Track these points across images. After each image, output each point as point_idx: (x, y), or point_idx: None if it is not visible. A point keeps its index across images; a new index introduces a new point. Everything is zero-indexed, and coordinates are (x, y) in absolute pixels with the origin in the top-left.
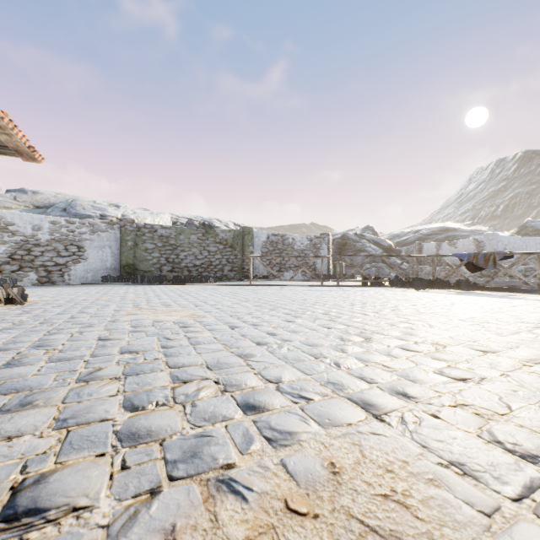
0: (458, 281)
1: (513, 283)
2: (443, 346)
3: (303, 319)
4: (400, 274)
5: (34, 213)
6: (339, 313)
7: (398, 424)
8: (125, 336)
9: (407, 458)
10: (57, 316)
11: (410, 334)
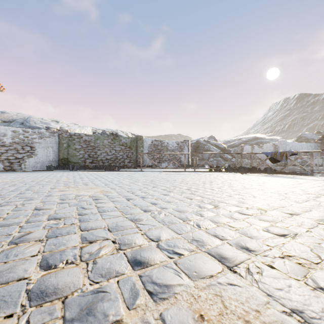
0: (265, 168)
1: (295, 169)
2: (265, 210)
3: (174, 193)
4: (230, 164)
5: (1, 125)
6: (197, 189)
7: (247, 275)
8: (54, 206)
9: (258, 307)
10: (10, 193)
11: (242, 202)
